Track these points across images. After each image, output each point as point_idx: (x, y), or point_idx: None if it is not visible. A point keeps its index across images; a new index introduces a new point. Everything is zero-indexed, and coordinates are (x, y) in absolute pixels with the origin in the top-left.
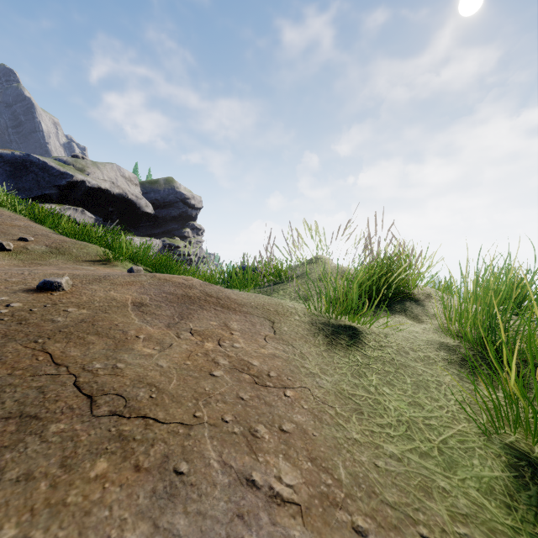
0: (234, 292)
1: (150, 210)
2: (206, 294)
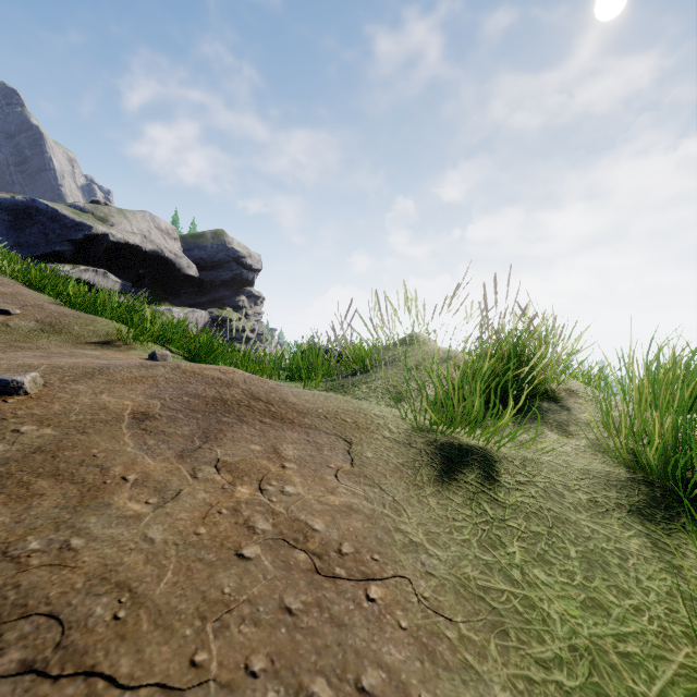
0: (293, 391)
1: (194, 272)
2: (251, 396)
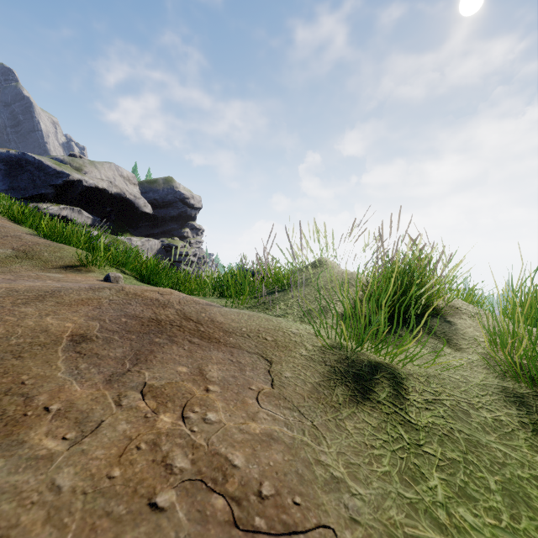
0: (221, 310)
1: (149, 210)
2: (183, 316)
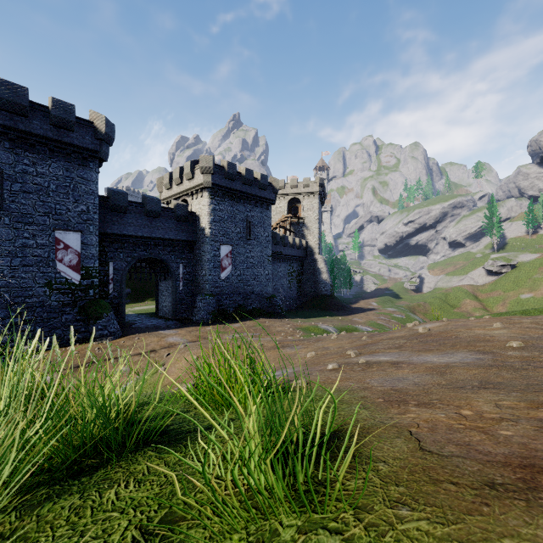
0: None
1: None
2: None
